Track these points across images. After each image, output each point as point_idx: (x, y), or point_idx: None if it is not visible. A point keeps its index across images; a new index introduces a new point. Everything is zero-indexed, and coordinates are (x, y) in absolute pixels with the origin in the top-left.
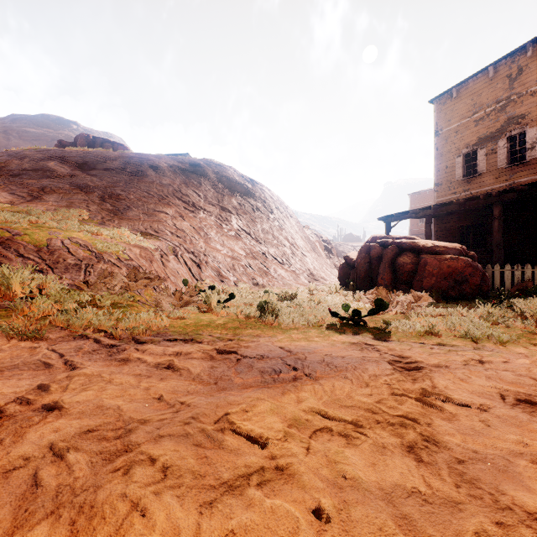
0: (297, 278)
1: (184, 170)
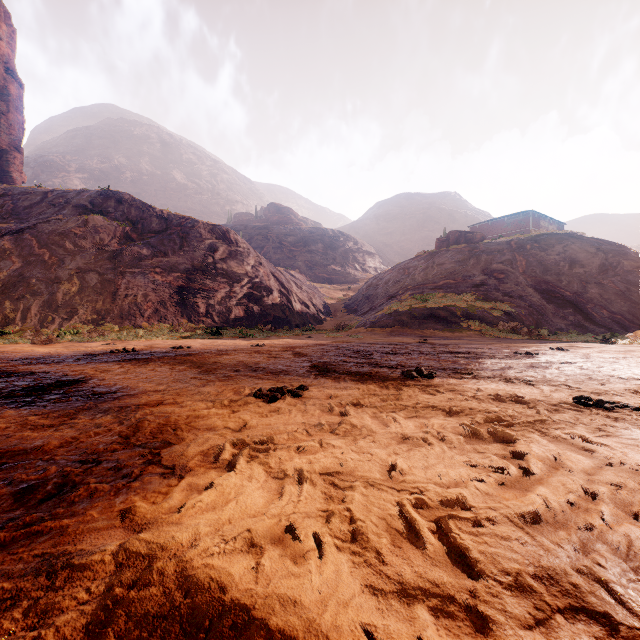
0: (634, 329)
1: (529, 250)
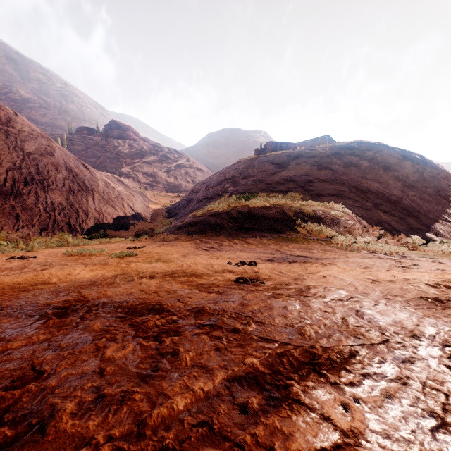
0: None
1: (344, 155)
